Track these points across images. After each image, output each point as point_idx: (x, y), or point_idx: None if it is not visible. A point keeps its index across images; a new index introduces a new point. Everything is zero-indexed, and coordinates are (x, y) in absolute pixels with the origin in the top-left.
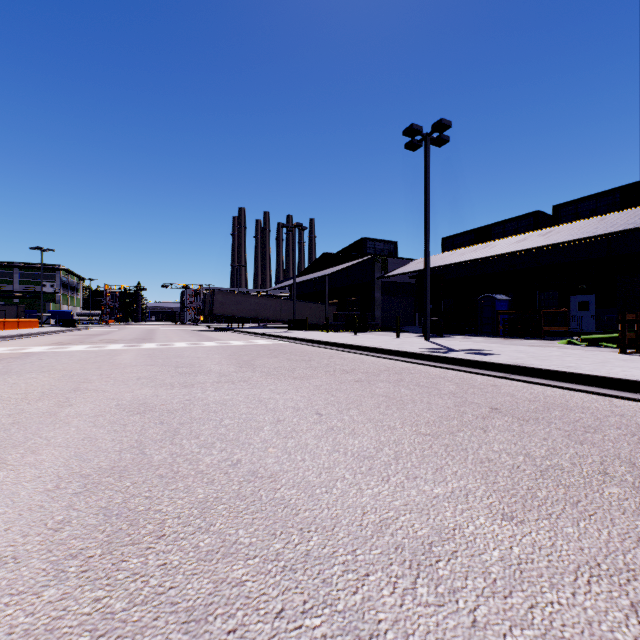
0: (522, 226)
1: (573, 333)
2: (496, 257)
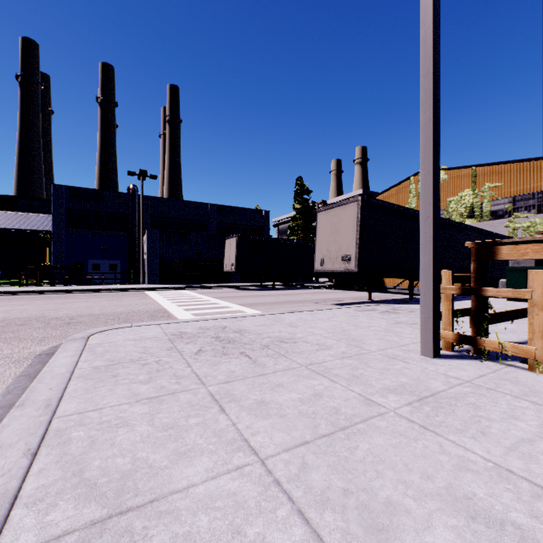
0: None
1: None
2: None
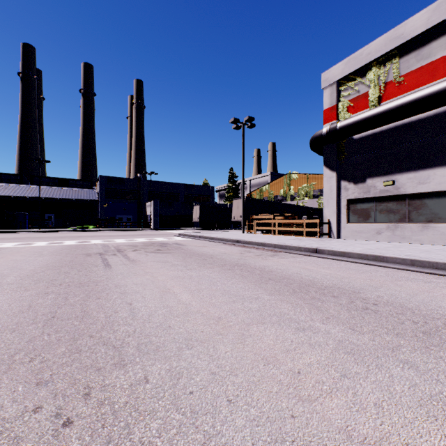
0: (13, 179)
1: (54, 227)
2: (28, 197)
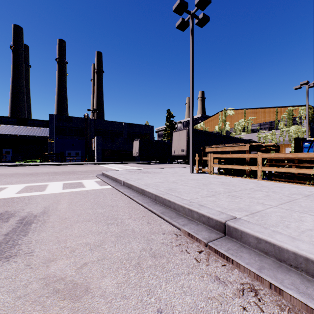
0: None
1: (8, 161)
2: None
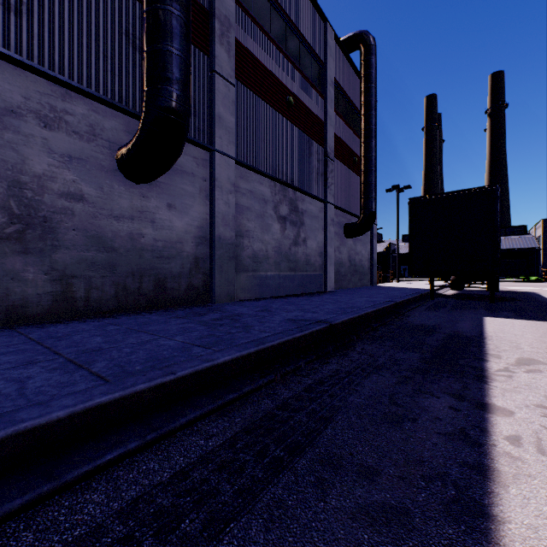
0: None
1: None
2: None
